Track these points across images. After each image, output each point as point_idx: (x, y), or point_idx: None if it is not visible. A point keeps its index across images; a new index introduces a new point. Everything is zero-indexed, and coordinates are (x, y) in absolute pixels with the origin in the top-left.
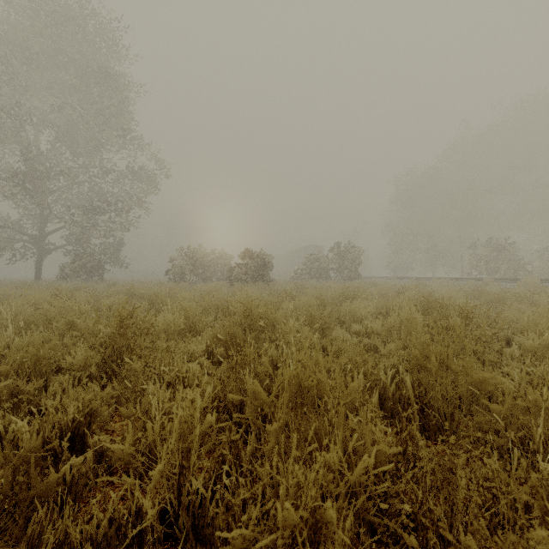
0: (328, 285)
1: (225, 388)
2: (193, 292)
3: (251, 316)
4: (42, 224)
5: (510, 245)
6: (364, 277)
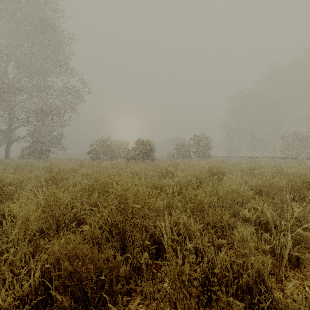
0: (193, 162)
1: None
2: (95, 168)
3: (127, 208)
4: (9, 123)
5: (308, 136)
6: (211, 156)
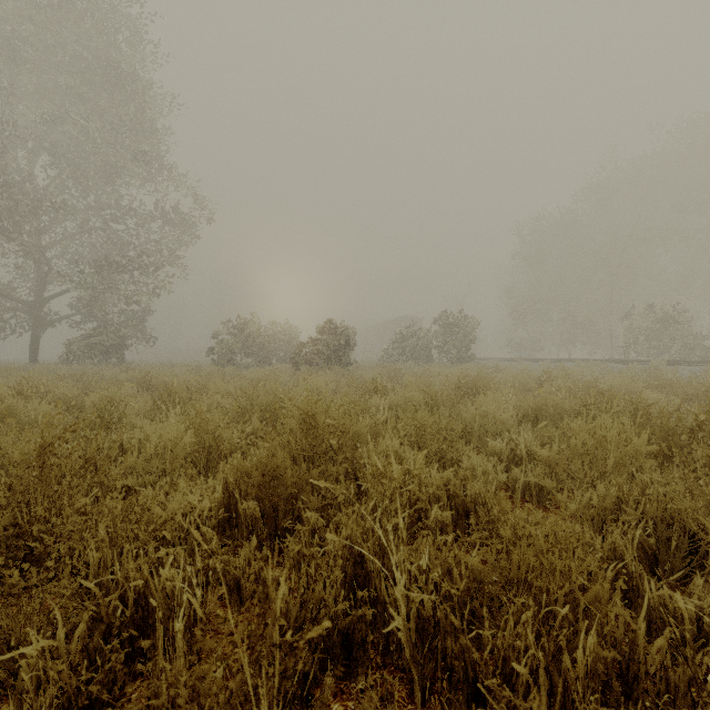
0: (432, 370)
1: (200, 709)
2: (236, 382)
3: (315, 429)
4: (39, 286)
5: (681, 315)
6: (477, 359)
